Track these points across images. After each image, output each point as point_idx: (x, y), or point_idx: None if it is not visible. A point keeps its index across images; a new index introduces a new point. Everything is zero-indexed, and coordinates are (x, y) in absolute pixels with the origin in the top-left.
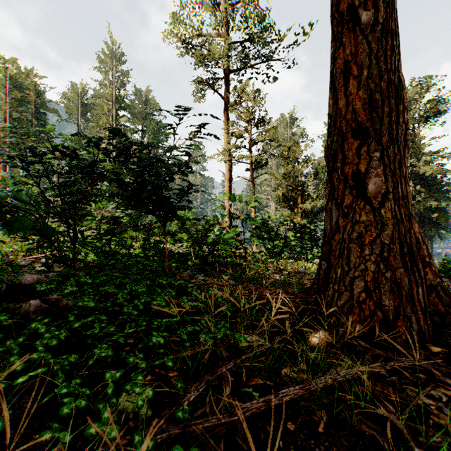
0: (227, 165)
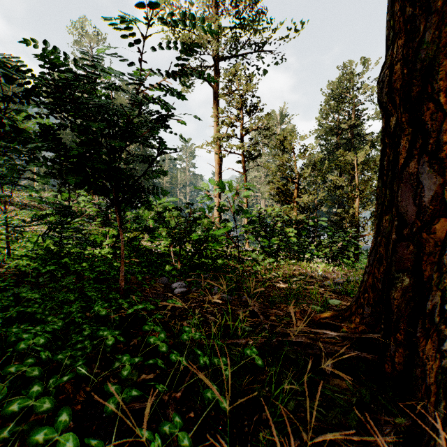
0: (216, 158)
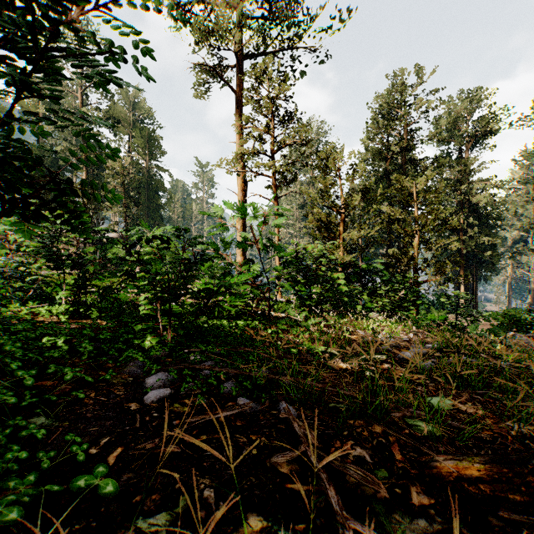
0: (240, 183)
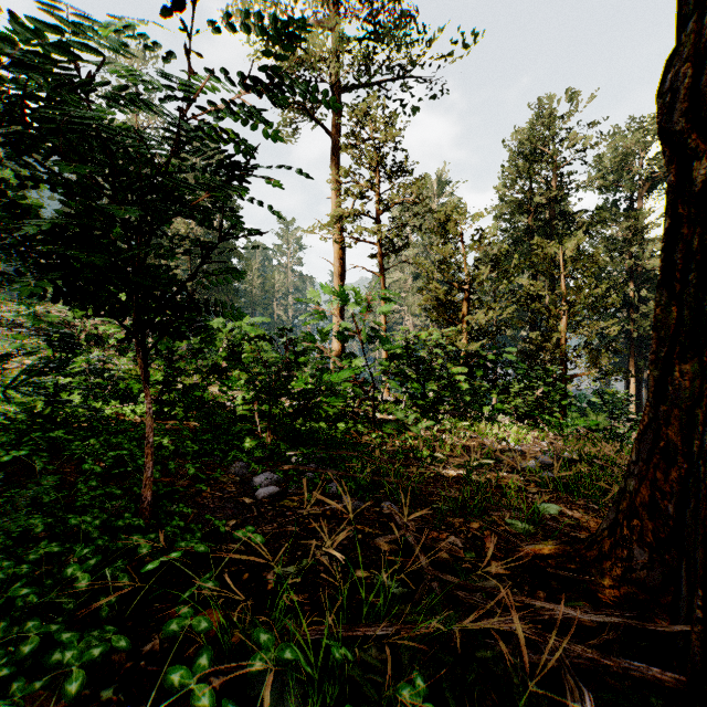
0: (336, 250)
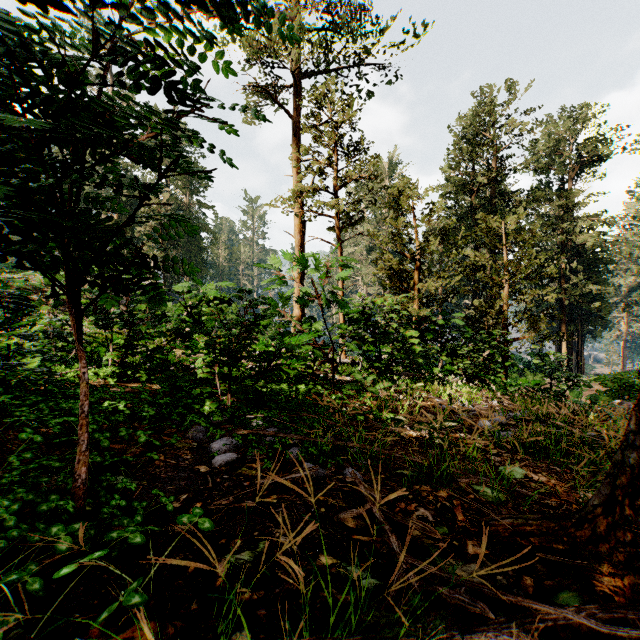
0: (297, 224)
